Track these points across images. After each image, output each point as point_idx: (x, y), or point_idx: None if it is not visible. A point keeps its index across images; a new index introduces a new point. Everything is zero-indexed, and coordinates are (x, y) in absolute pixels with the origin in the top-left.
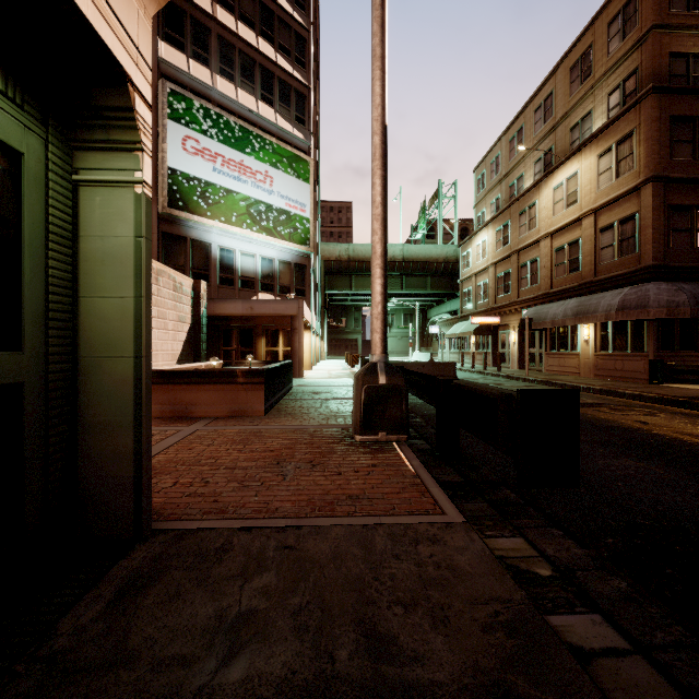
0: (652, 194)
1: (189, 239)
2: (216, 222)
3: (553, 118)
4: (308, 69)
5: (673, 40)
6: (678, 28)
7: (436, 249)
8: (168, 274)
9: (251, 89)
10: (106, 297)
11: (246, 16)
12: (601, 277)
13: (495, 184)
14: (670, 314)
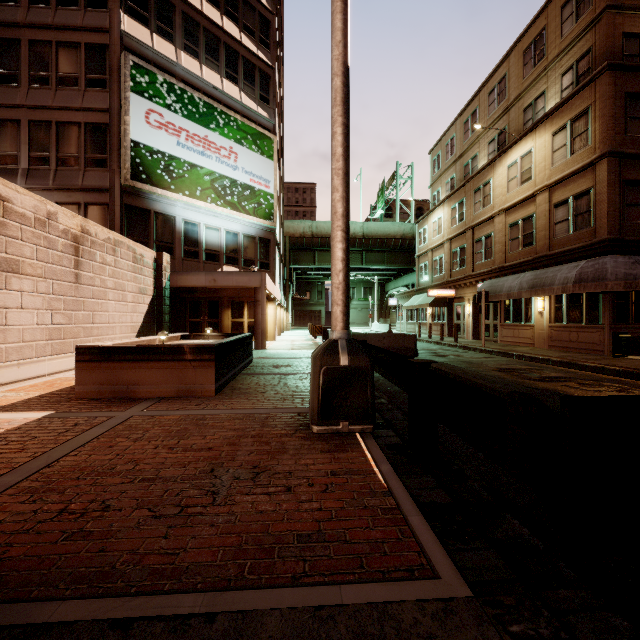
0: (608, 170)
1: (153, 212)
2: (180, 195)
3: (506, 100)
4: (272, 50)
5: (626, 21)
6: (631, 9)
7: (394, 227)
8: (127, 245)
9: (216, 66)
10: None
11: None
12: (555, 251)
13: (450, 164)
14: (627, 286)
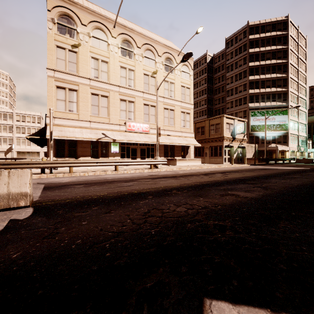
0: None
1: (254, 136)
2: (260, 132)
3: None
4: (287, 85)
5: None
6: None
7: None
8: (250, 145)
9: (269, 100)
10: (244, 154)
11: (267, 86)
12: None
13: None
14: None
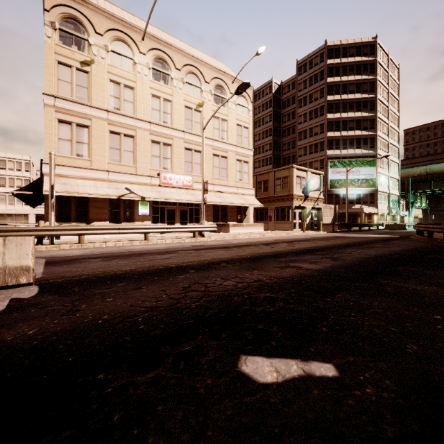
0: None
1: (334, 194)
2: (341, 188)
3: None
4: (375, 128)
5: None
6: None
7: None
8: (328, 206)
9: (352, 147)
10: (320, 218)
11: (351, 128)
12: None
13: None
14: None
